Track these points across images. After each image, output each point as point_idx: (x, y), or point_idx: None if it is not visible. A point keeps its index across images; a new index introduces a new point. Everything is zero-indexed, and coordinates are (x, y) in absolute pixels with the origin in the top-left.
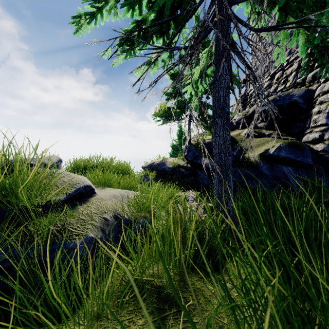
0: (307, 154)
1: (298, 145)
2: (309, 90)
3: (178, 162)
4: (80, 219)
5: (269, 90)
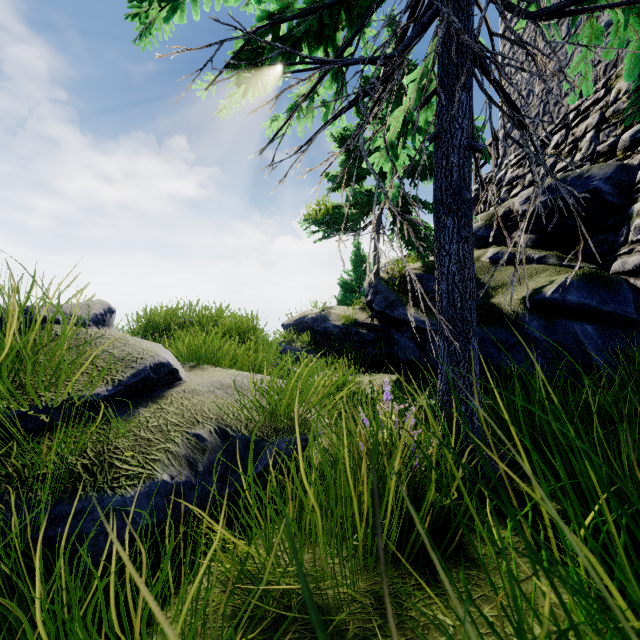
0: (625, 297)
1: (606, 279)
2: (625, 167)
3: (353, 314)
4: (140, 439)
5: (537, 169)
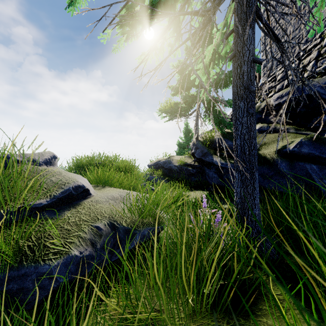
0: None
1: (323, 140)
2: None
3: (184, 160)
4: (64, 230)
5: (283, 82)
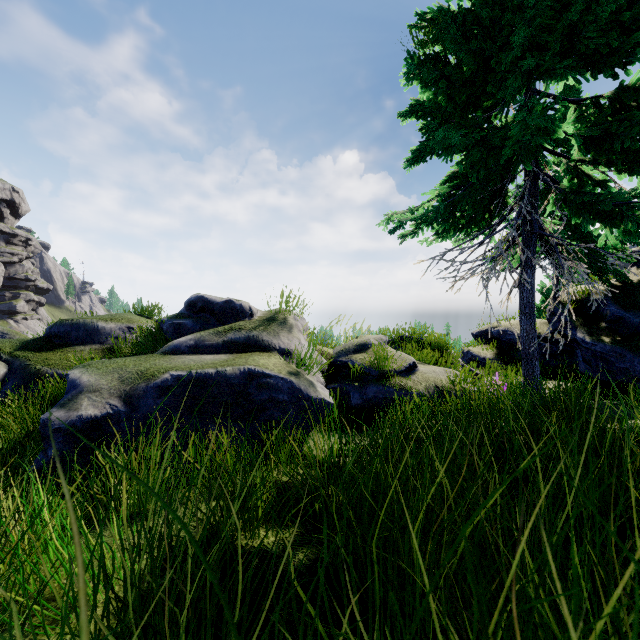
0: None
1: None
2: None
3: (538, 329)
4: (414, 383)
5: None
